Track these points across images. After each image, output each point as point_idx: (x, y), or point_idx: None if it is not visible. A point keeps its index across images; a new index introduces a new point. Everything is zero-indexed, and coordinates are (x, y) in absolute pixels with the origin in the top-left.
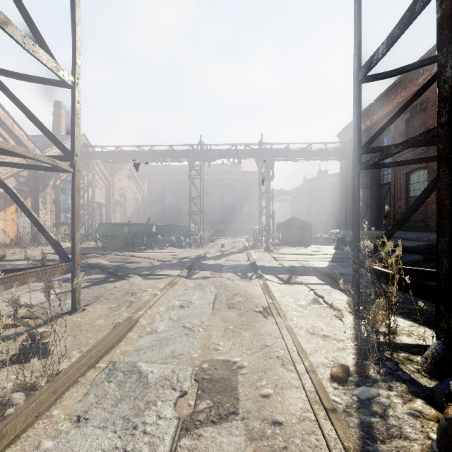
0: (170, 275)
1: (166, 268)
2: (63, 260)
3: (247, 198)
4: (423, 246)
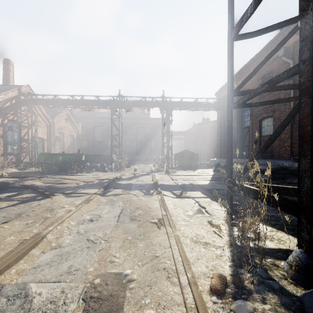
0: (89, 193)
1: (87, 187)
2: None
3: (154, 136)
4: (271, 169)
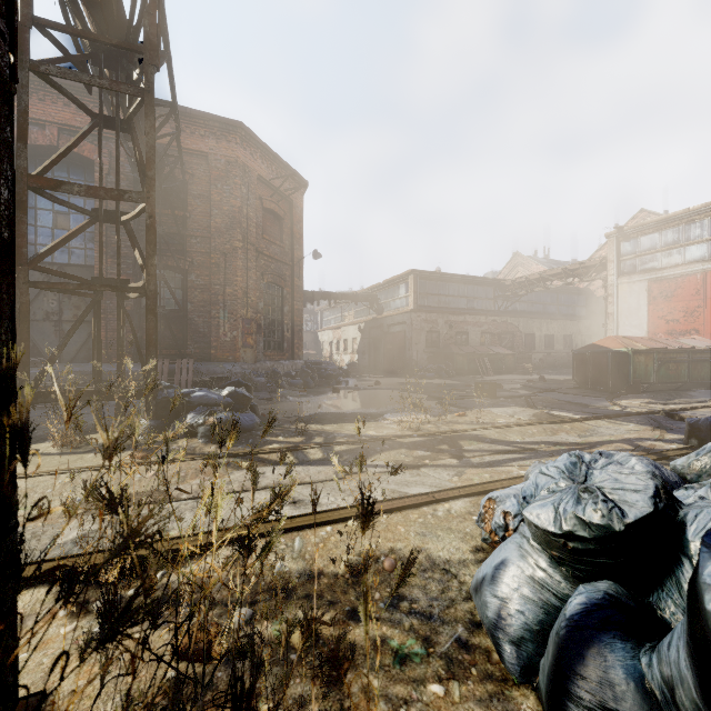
0: None
1: None
2: None
3: None
4: None
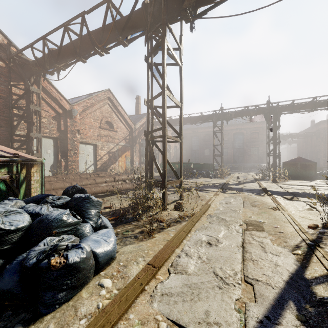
0: (212, 191)
1: (208, 187)
2: (177, 178)
3: (255, 142)
4: None
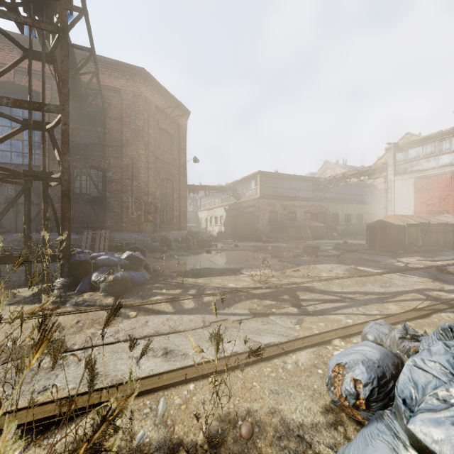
0: None
1: None
2: None
3: None
4: None
